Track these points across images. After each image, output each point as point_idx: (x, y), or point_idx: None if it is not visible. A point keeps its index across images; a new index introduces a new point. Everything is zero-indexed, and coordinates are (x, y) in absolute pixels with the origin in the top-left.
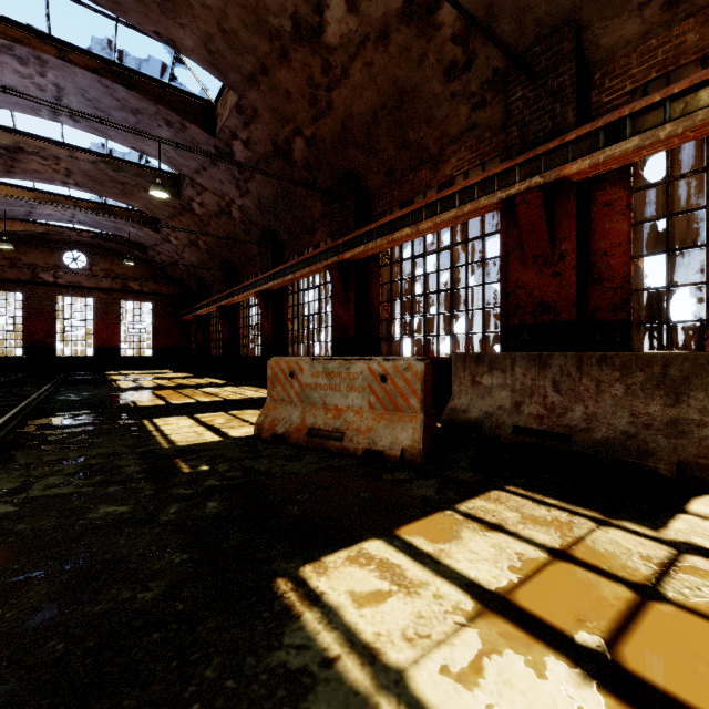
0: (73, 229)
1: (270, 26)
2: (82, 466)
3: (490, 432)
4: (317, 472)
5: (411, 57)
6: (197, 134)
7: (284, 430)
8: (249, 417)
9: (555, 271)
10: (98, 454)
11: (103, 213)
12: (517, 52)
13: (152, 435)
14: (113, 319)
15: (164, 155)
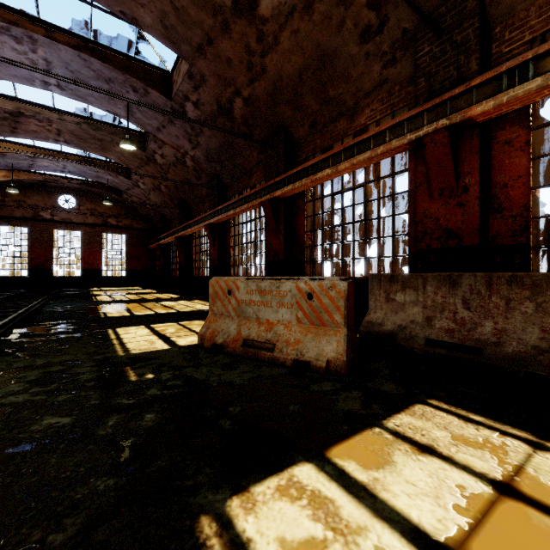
0: (65, 178)
1: (214, 2)
2: (43, 373)
3: (404, 343)
4: (250, 382)
5: (331, 23)
6: (157, 98)
7: (222, 340)
8: (196, 327)
9: (459, 202)
10: (61, 361)
11: (83, 162)
12: (425, 13)
13: (111, 343)
14: (96, 247)
15: (132, 116)
